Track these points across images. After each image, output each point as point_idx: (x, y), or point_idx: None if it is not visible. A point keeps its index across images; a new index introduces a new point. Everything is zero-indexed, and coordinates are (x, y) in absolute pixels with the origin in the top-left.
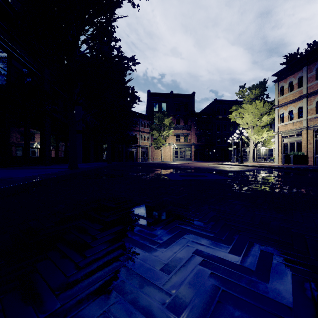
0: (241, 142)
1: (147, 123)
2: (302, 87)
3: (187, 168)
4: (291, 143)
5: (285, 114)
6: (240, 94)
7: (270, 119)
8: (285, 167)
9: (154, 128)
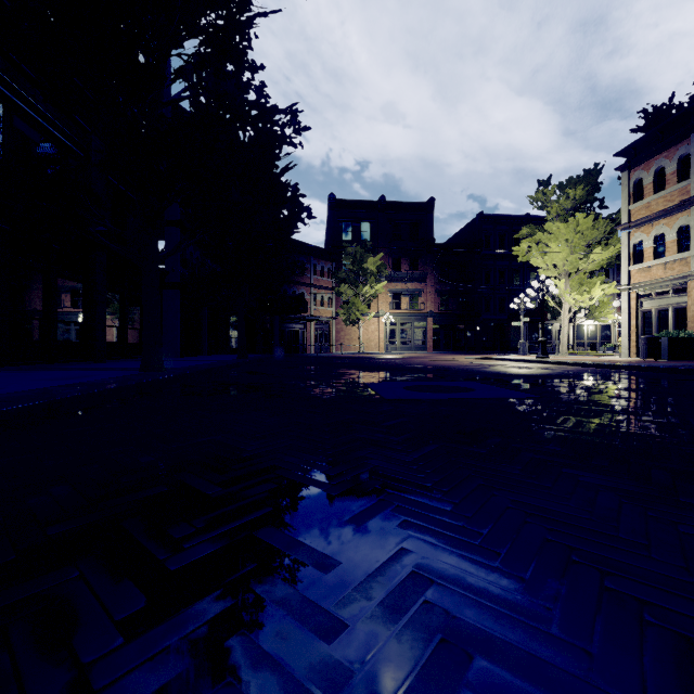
0: (543, 308)
1: (328, 269)
2: (689, 179)
3: (419, 368)
4: (660, 310)
5: (647, 244)
6: (540, 199)
7: (609, 255)
8: (655, 367)
9: (344, 280)
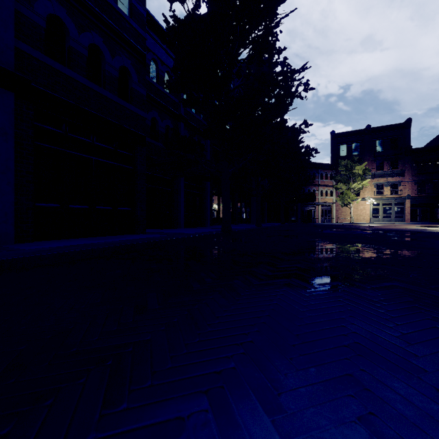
0: None
1: (330, 174)
2: None
3: (361, 228)
4: None
5: None
6: None
7: None
8: None
9: (340, 180)
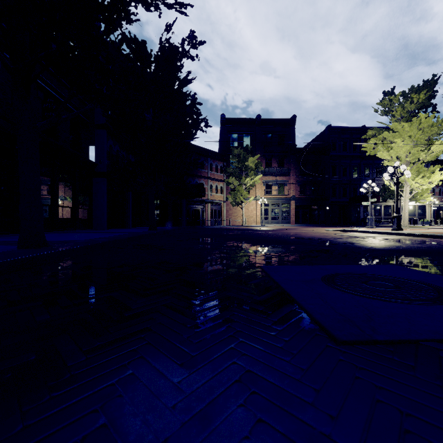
0: (397, 189)
1: (220, 166)
2: None
3: (301, 240)
4: None
5: None
6: (386, 105)
7: None
8: None
9: (232, 174)
